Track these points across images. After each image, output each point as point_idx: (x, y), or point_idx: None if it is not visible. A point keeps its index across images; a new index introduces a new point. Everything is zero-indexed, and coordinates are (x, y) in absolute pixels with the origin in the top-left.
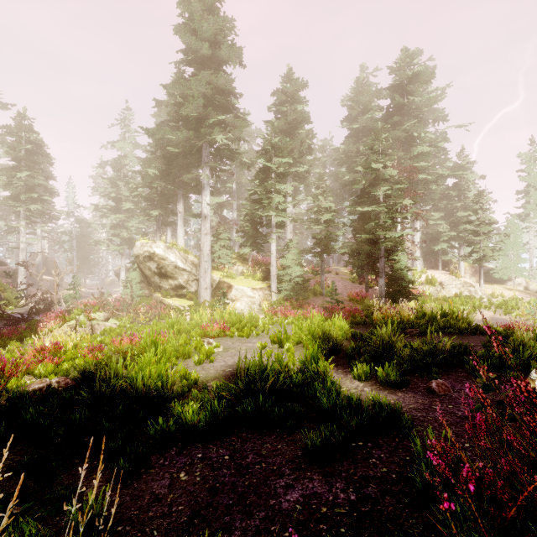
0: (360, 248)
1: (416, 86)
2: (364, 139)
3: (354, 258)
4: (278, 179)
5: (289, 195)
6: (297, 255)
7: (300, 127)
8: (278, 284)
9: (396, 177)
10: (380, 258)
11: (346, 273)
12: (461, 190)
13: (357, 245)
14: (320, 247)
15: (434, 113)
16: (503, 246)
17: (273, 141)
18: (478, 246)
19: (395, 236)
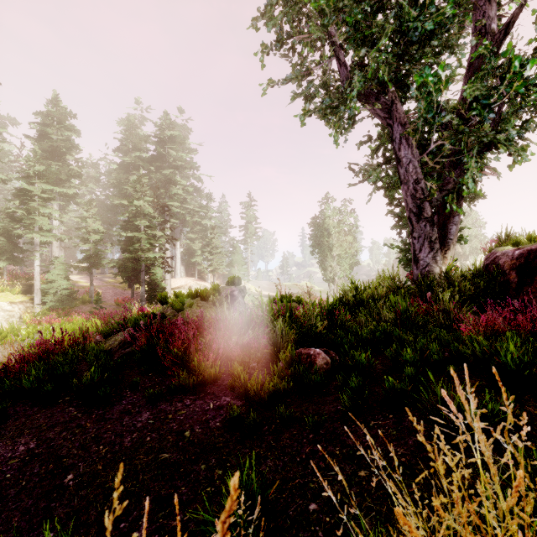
0: (126, 263)
1: (173, 145)
2: (134, 172)
3: (122, 271)
4: (42, 203)
5: (55, 219)
6: (64, 271)
7: (69, 153)
8: (43, 297)
9: (153, 214)
10: (142, 272)
11: (120, 280)
12: (209, 220)
13: (123, 261)
14: (88, 262)
15: (189, 164)
16: (232, 260)
17: (36, 168)
18: (213, 262)
19: (152, 256)
